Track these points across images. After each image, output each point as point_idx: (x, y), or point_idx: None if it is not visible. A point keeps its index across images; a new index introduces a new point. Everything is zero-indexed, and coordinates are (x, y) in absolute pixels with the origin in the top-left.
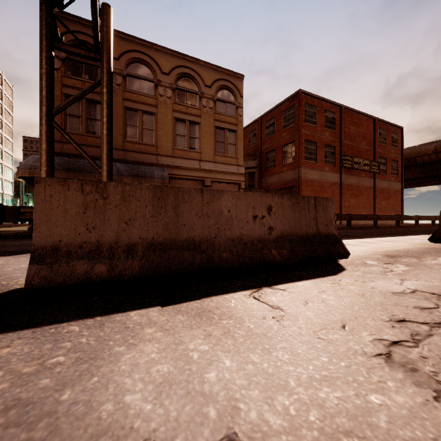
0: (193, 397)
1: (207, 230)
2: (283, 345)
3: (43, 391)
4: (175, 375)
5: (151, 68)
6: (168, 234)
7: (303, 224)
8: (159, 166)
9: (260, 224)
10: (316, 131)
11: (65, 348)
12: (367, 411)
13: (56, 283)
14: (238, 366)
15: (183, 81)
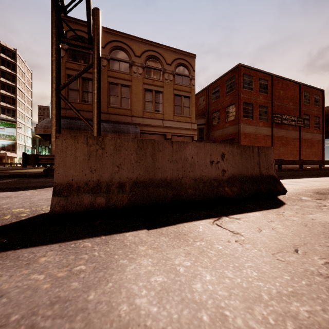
0: (188, 303)
1: (175, 172)
2: (250, 264)
3: (75, 292)
4: (169, 285)
5: (127, 53)
6: (147, 175)
7: (249, 168)
8: (133, 124)
9: (216, 168)
10: (252, 95)
11: (84, 259)
12: None
13: (70, 210)
14: (217, 280)
15: (150, 61)
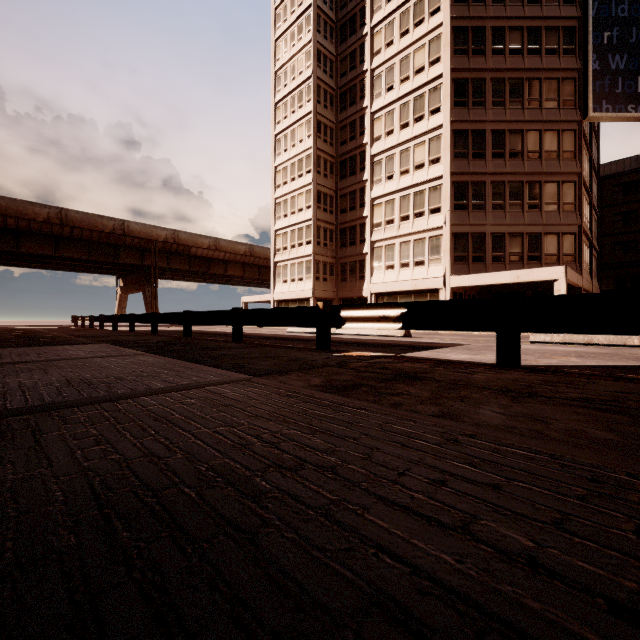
0: None
1: None
2: None
3: None
4: None
5: None
6: None
7: None
8: None
9: None
10: None
11: None
12: None
13: None
14: None
15: None
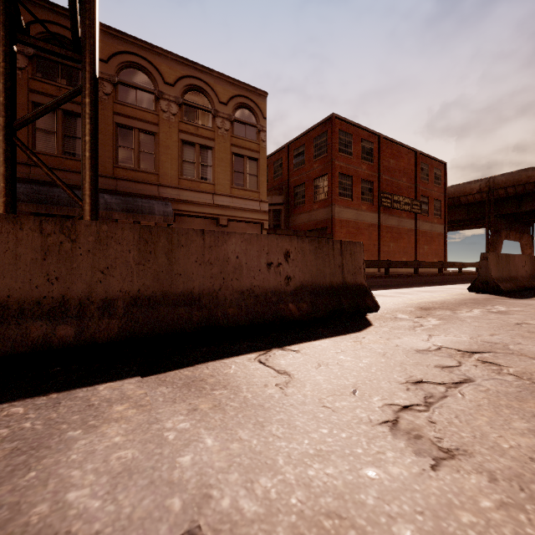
0: (157, 487)
1: (209, 280)
2: (280, 417)
3: None
4: (140, 462)
5: (150, 76)
6: (159, 286)
7: (327, 273)
8: (161, 199)
9: (276, 273)
10: (352, 164)
11: None
12: (357, 487)
13: (0, 352)
14: (220, 446)
15: (192, 95)
